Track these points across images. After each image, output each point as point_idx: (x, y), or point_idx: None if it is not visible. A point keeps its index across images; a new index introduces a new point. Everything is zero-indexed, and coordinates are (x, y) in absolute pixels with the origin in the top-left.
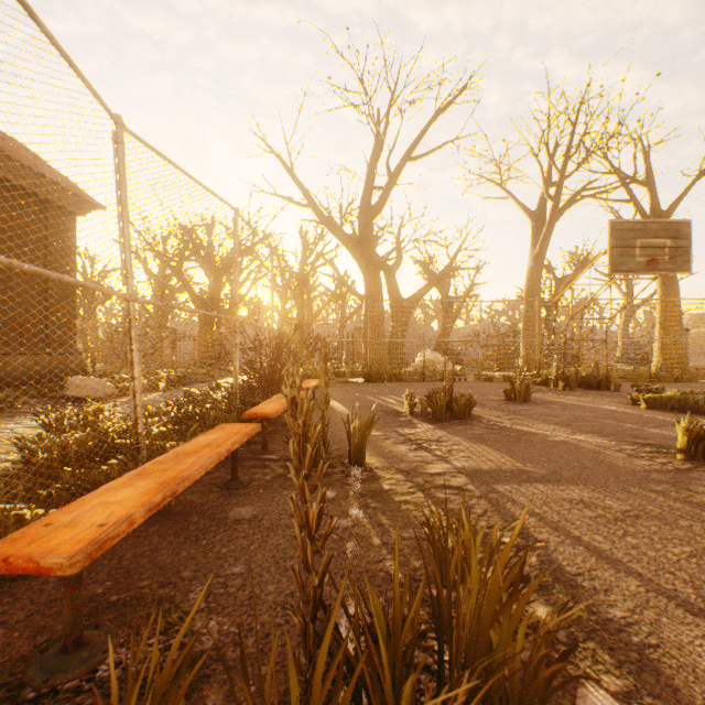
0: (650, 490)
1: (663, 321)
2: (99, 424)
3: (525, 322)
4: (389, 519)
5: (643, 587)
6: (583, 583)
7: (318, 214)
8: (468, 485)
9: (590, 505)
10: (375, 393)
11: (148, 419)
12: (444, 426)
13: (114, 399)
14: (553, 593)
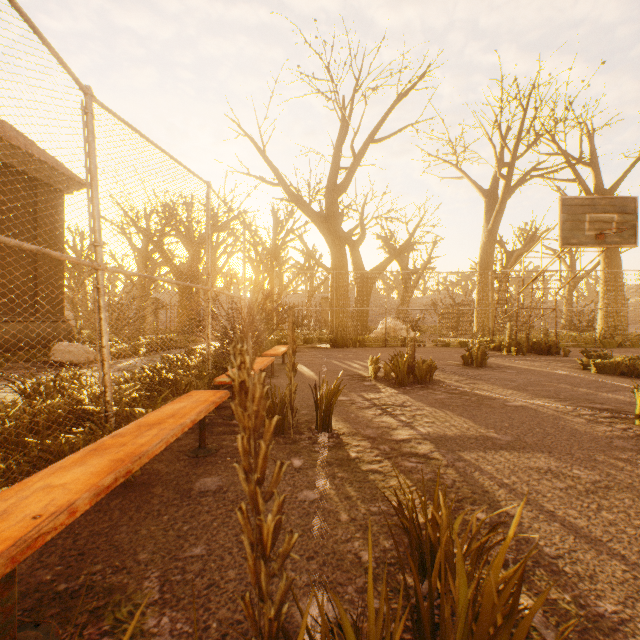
0: (616, 458)
1: (606, 291)
2: (73, 391)
3: (479, 292)
4: (356, 491)
5: (630, 573)
6: (565, 567)
7: (288, 192)
8: (434, 452)
9: (559, 474)
10: (340, 358)
11: (123, 384)
12: (407, 391)
13: (96, 364)
14: (534, 580)
